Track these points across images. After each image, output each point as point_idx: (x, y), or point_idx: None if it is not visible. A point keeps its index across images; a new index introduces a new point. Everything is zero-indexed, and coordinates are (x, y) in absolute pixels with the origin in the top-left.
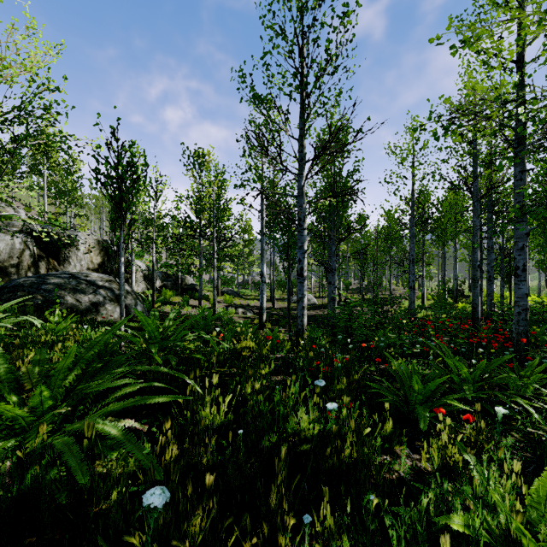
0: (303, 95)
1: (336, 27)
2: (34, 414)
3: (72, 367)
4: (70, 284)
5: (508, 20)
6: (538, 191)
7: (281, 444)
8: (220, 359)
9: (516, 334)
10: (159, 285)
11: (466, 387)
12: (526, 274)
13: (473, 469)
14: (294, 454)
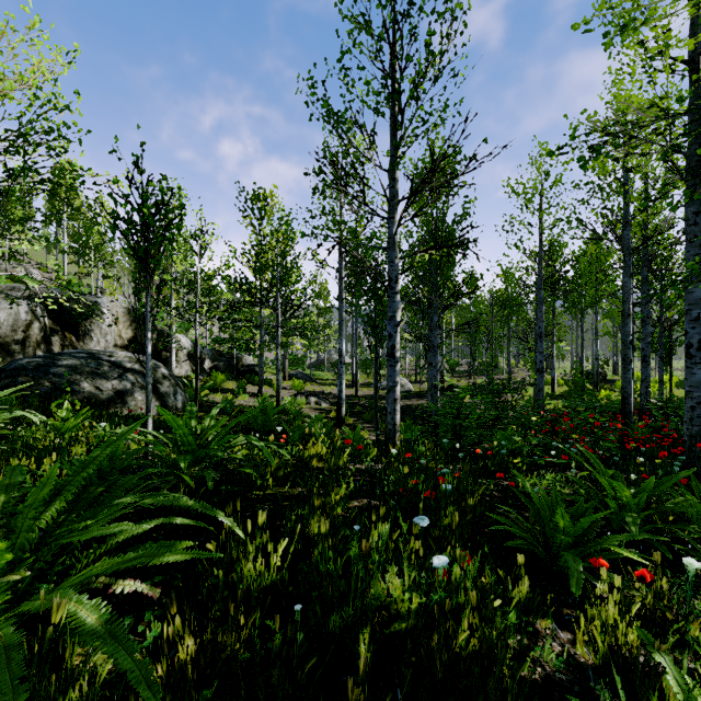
0: (395, 110)
1: (440, 13)
2: None
3: (52, 498)
4: (88, 366)
5: None
6: None
7: (361, 630)
8: (280, 474)
9: (689, 437)
10: (208, 366)
11: (629, 519)
12: None
13: (686, 700)
14: (381, 638)
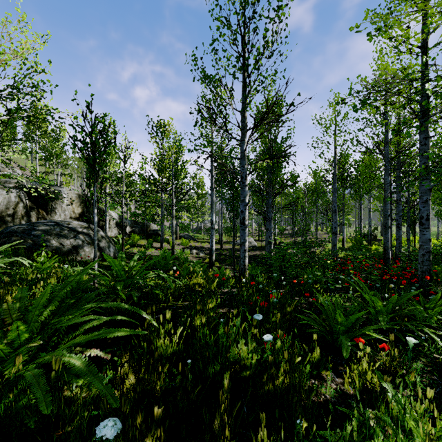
0: (245, 75)
1: (272, 18)
2: (12, 345)
3: (47, 304)
4: (55, 230)
5: (415, 11)
6: (438, 154)
7: (224, 373)
8: (176, 294)
9: (421, 272)
10: (129, 230)
11: (381, 318)
12: (429, 223)
13: (391, 399)
14: (235, 379)
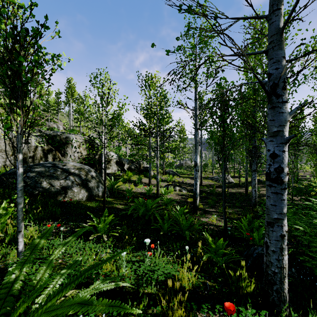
0: None
1: None
2: None
3: None
4: (49, 171)
5: None
6: None
7: None
8: None
9: None
10: (126, 167)
11: None
12: None
13: None
14: None
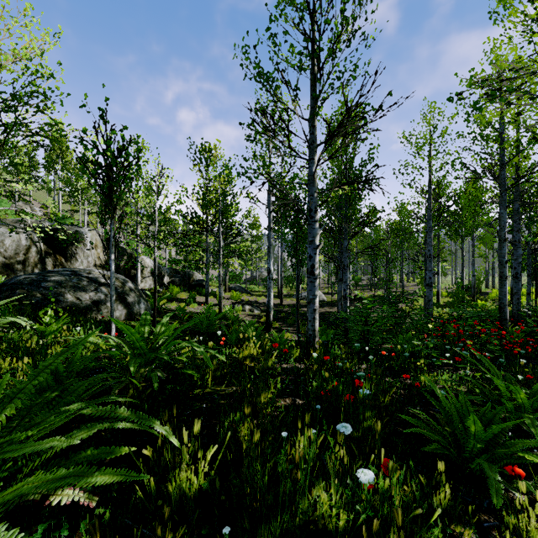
0: (315, 69)
1: None
2: None
3: (3, 405)
4: (71, 281)
5: None
6: None
7: None
8: (217, 374)
9: None
10: (167, 281)
11: (528, 420)
12: None
13: None
14: None
